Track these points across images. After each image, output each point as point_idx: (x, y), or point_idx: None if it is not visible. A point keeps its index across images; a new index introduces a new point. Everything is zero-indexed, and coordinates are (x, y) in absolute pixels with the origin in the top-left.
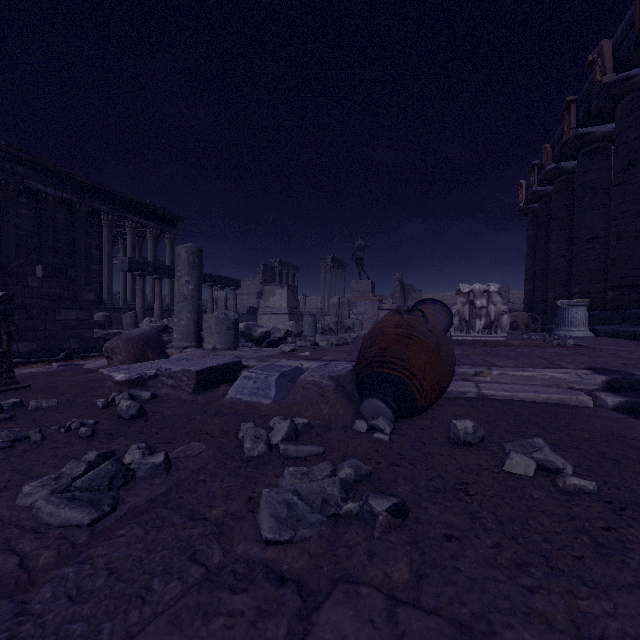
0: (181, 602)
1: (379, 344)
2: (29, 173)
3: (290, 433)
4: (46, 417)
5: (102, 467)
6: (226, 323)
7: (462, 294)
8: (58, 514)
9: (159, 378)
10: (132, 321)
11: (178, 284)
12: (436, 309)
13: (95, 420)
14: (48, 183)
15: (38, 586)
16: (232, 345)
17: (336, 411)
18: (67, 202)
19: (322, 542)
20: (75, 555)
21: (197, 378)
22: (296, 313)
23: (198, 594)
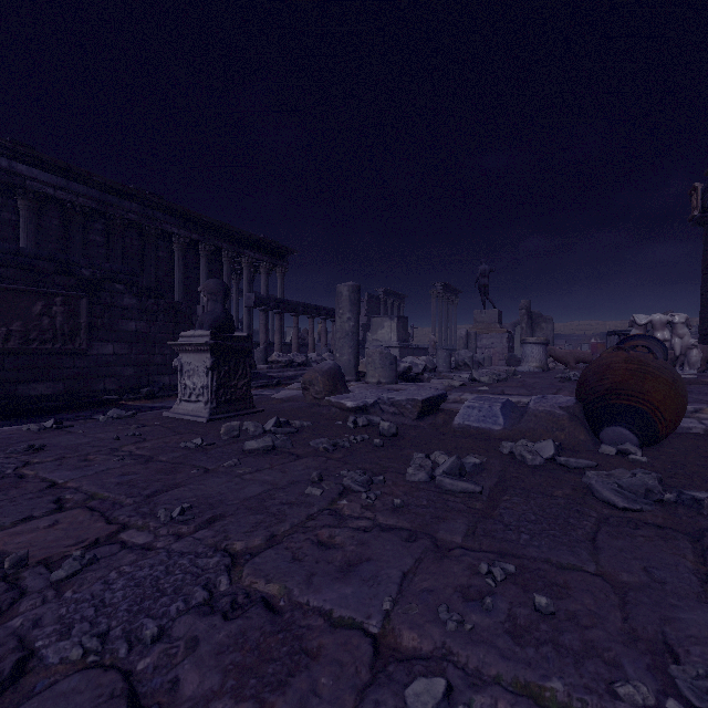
0: (602, 529)
1: (611, 378)
2: (166, 218)
3: (556, 450)
4: (321, 432)
5: (453, 461)
6: (389, 358)
7: (637, 326)
8: (457, 484)
9: (378, 406)
10: (262, 355)
11: (340, 321)
12: (650, 345)
13: (369, 435)
14: (180, 226)
15: (497, 516)
16: (394, 379)
17: (575, 437)
18: (195, 242)
19: (664, 513)
20: (495, 505)
21: (422, 406)
22: (406, 347)
23: (608, 527)
